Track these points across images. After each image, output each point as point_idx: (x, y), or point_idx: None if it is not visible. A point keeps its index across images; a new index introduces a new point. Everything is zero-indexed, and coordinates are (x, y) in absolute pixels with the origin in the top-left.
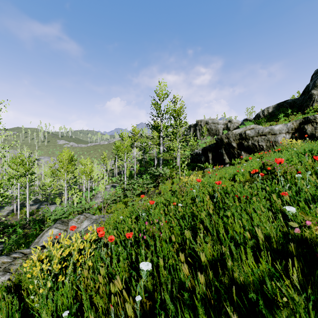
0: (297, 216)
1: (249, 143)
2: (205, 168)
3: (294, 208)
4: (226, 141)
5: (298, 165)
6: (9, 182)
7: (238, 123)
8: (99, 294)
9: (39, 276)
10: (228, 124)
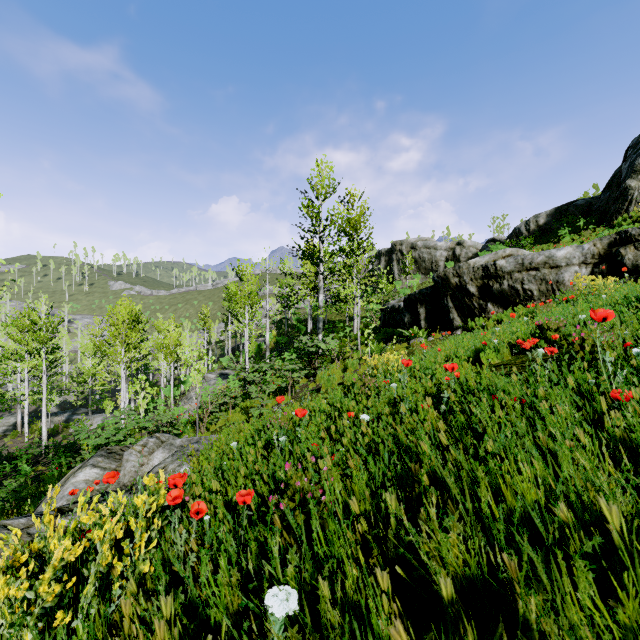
0: None
1: (503, 285)
2: (413, 338)
3: None
4: (455, 282)
5: (620, 329)
6: None
7: (476, 248)
8: None
9: (6, 612)
10: (456, 250)
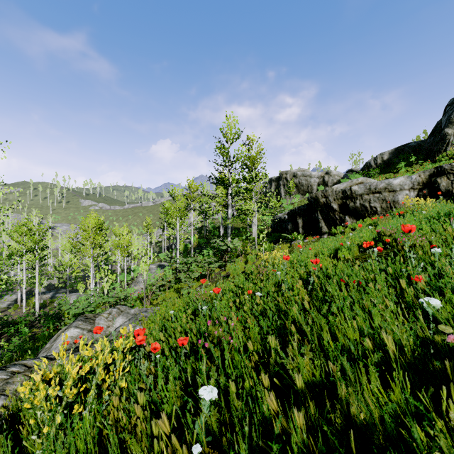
0: (448, 315)
1: (356, 204)
2: (294, 240)
3: (439, 302)
4: (323, 201)
5: (431, 235)
6: (8, 260)
7: (339, 176)
8: (135, 436)
9: (44, 405)
10: (325, 178)
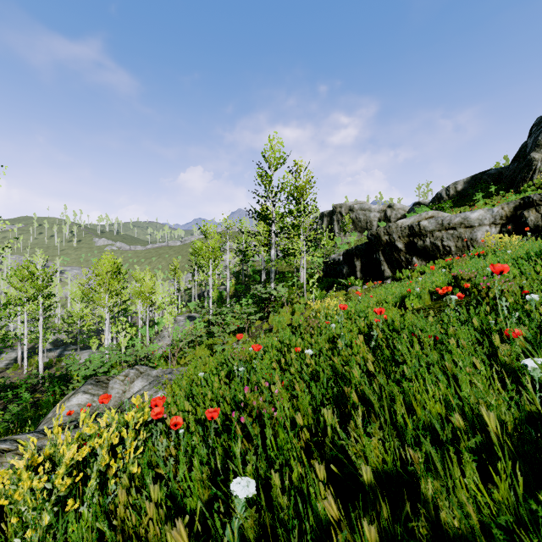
0: None
1: (426, 242)
2: (350, 286)
3: None
4: (386, 239)
5: (520, 279)
6: (4, 310)
7: (404, 210)
8: None
9: (29, 500)
10: (387, 212)
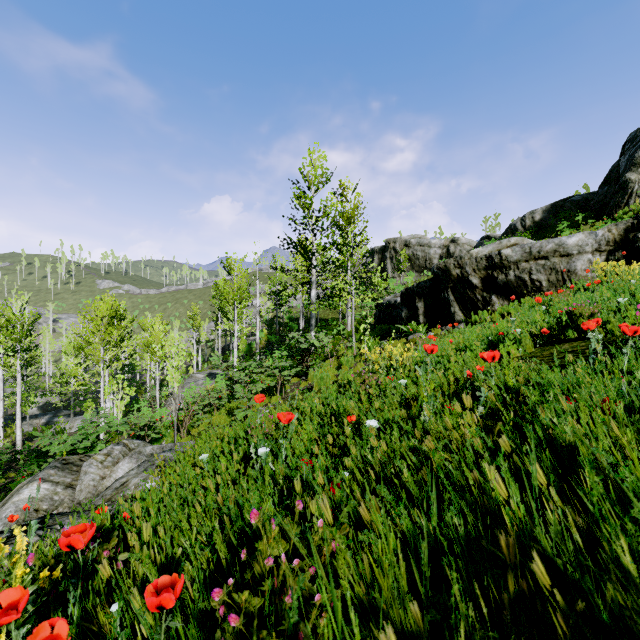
0: None
1: (509, 276)
2: (411, 334)
3: None
4: (456, 273)
5: None
6: None
7: (470, 246)
8: None
9: None
10: (450, 248)
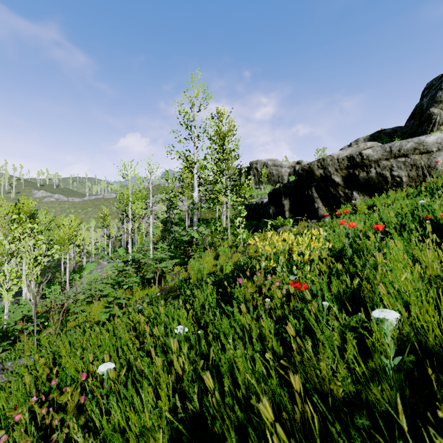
0: None
1: (370, 173)
2: (278, 227)
3: None
4: (320, 173)
5: None
6: None
7: None
8: None
9: None
10: (296, 168)
